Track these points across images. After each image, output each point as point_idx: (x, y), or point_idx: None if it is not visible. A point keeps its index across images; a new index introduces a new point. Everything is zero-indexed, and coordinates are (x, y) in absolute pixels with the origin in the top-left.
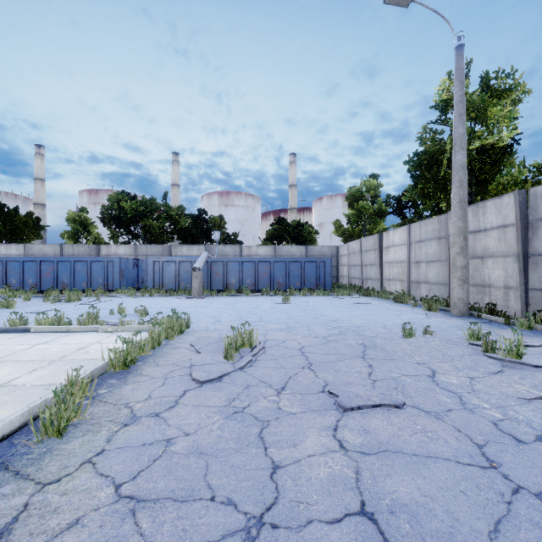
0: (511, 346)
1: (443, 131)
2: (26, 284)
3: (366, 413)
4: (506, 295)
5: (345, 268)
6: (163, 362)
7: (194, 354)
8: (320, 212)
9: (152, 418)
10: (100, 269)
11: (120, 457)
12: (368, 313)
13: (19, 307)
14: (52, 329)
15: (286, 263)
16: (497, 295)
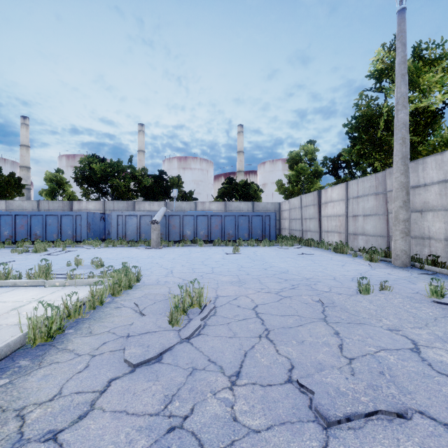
0: None
1: (377, 98)
2: (2, 235)
3: (360, 430)
4: (447, 247)
5: (287, 221)
6: (98, 328)
7: (137, 316)
8: (263, 175)
9: (42, 447)
10: (69, 222)
11: None
12: (314, 264)
13: None
14: None
15: (236, 217)
16: (437, 246)
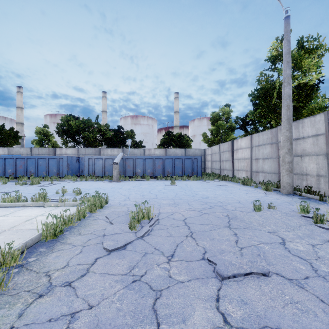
0: None
1: (273, 75)
2: (7, 173)
3: (240, 281)
4: (318, 180)
5: (210, 162)
6: (84, 231)
7: (108, 224)
8: (193, 128)
9: (64, 288)
10: (54, 163)
11: None
12: (227, 192)
13: None
14: (13, 204)
15: (173, 160)
16: (312, 180)
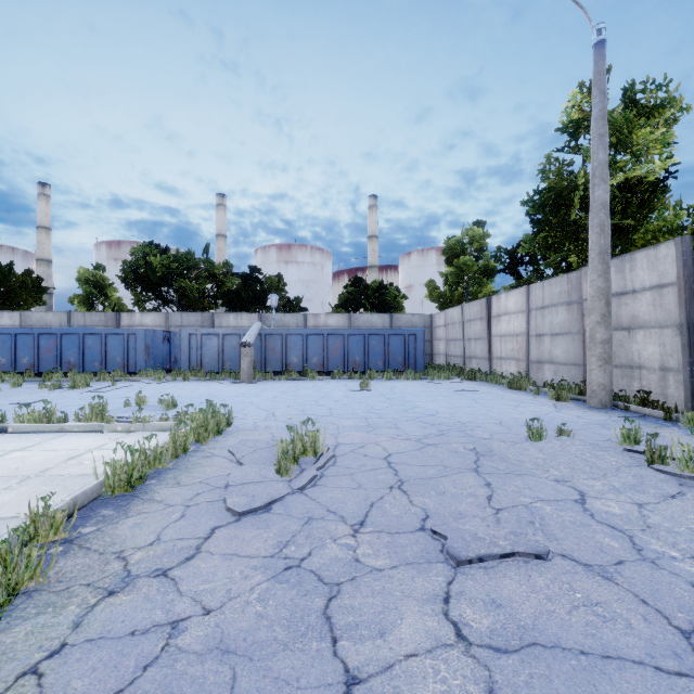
0: (690, 455)
1: (573, 162)
2: (20, 364)
3: (492, 569)
4: (662, 379)
5: (442, 343)
6: (187, 478)
7: (233, 466)
8: (408, 272)
9: (154, 580)
10: (118, 345)
11: (88, 661)
12: (476, 404)
13: (4, 396)
14: (39, 427)
15: (365, 337)
16: (650, 379)
